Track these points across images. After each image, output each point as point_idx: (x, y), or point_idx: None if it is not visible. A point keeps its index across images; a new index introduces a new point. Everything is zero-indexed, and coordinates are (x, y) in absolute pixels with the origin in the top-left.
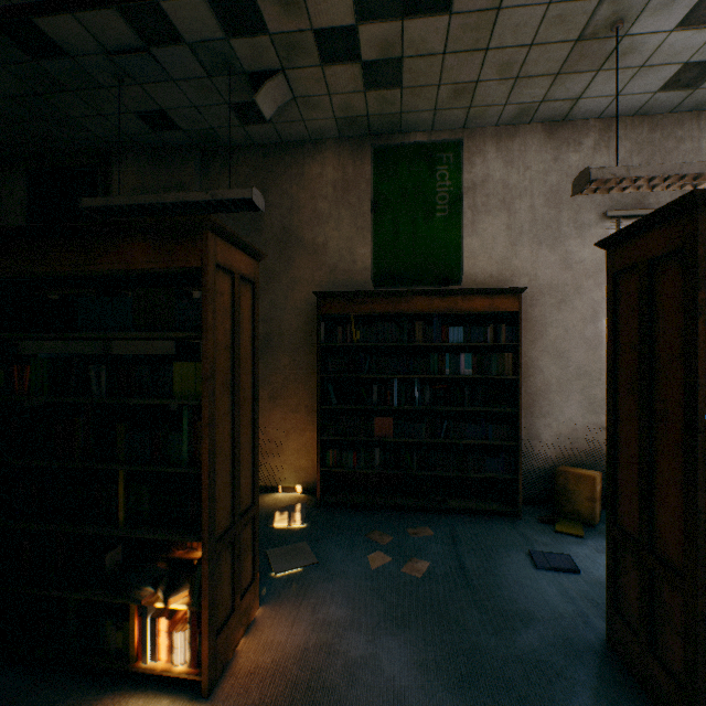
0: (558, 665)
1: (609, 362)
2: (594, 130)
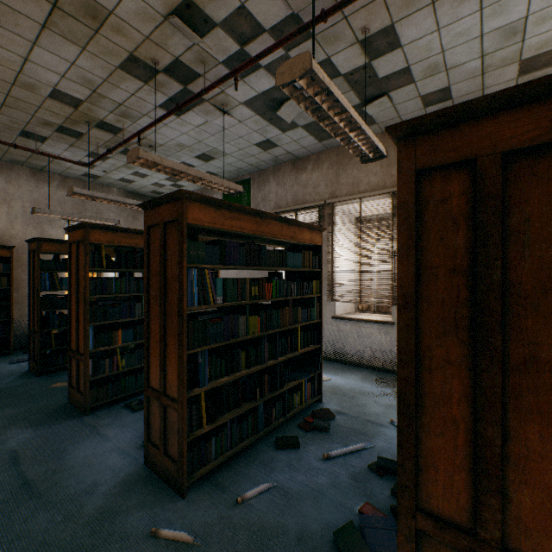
0: (5, 378)
1: (30, 279)
2: (58, 179)
